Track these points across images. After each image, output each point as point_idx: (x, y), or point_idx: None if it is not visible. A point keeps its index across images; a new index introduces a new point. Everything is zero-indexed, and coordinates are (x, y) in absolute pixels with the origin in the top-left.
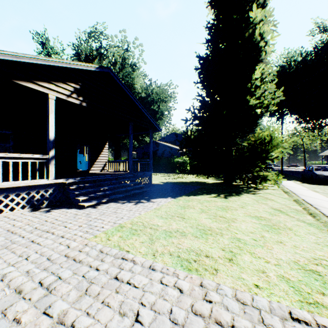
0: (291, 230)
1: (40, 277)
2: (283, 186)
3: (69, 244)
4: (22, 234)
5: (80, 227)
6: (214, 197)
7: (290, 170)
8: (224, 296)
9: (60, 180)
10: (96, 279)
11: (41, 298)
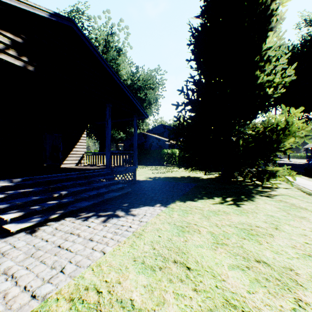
0: None
1: None
2: (295, 183)
3: None
4: None
5: None
6: (220, 203)
7: (278, 163)
8: None
9: None
10: None
11: None
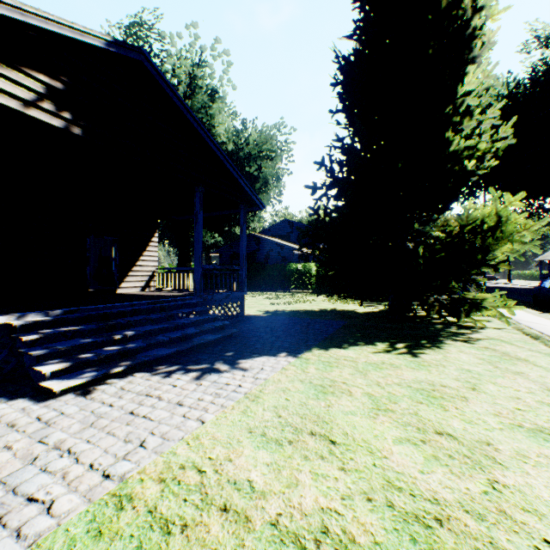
0: None
1: None
2: (514, 320)
3: None
4: None
5: None
6: (385, 351)
7: (490, 287)
8: None
9: None
10: None
11: None
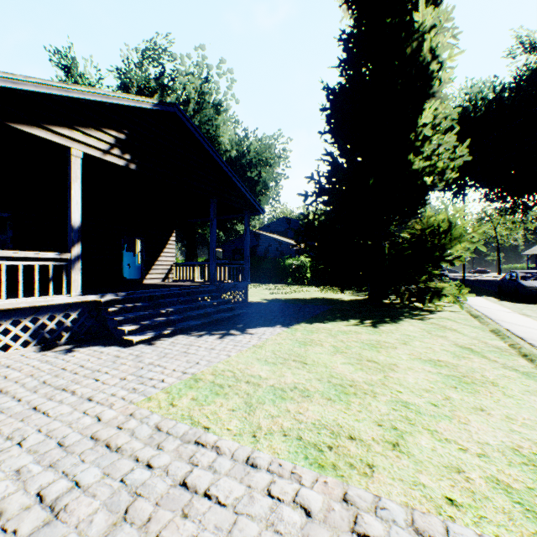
0: (496, 387)
1: (40, 482)
2: (469, 306)
3: (100, 413)
4: (18, 394)
5: (122, 380)
6: (355, 324)
7: (476, 279)
8: (391, 524)
9: (91, 296)
10: (146, 487)
11: (37, 529)
